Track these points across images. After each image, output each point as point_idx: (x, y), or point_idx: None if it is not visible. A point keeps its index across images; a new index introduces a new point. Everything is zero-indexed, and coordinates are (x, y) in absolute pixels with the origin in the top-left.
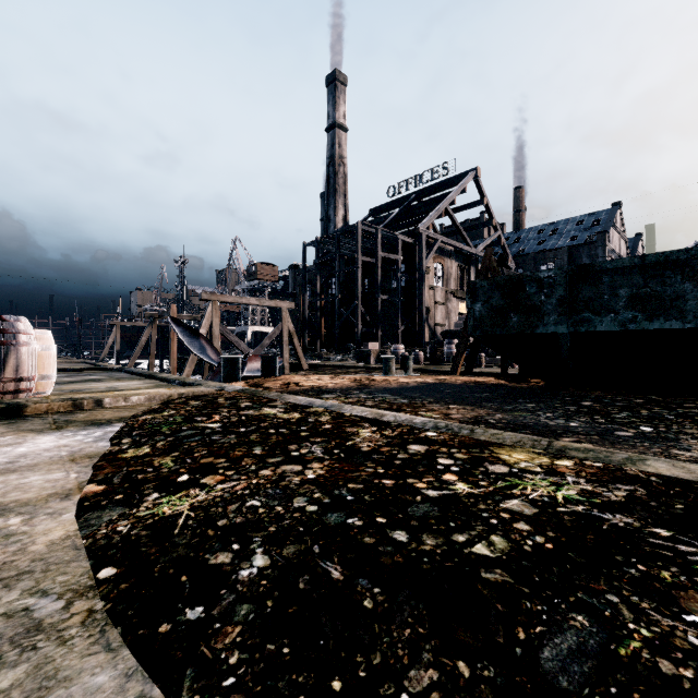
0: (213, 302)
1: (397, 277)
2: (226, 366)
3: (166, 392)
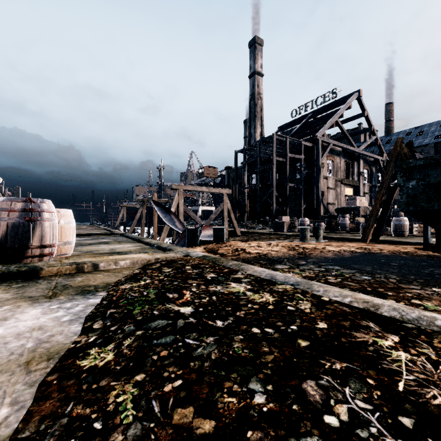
0: (179, 190)
1: (300, 171)
2: (189, 235)
3: (146, 257)
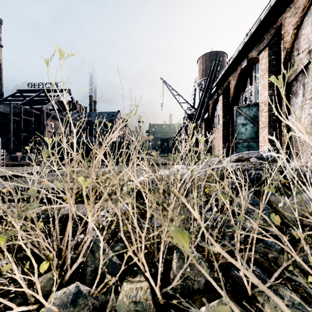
0: None
1: (32, 126)
2: None
3: None
